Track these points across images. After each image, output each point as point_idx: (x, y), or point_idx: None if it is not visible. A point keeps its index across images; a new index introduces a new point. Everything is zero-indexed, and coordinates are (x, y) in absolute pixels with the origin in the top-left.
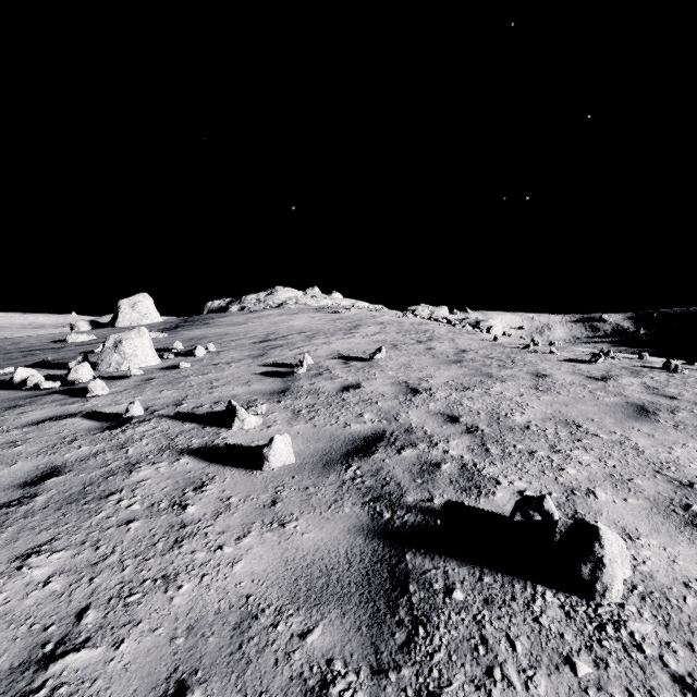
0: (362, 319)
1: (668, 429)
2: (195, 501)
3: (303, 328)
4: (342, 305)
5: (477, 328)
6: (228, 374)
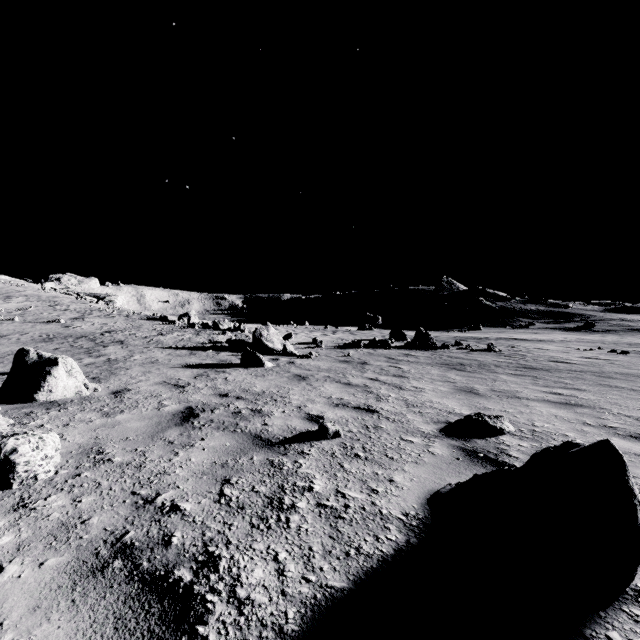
0: (9, 292)
1: (97, 319)
2: (6, 322)
3: None
4: None
5: (104, 300)
6: None
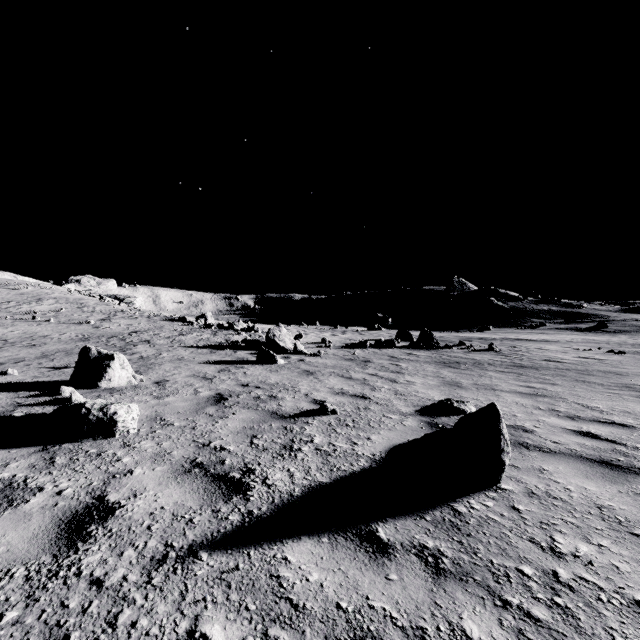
0: (40, 295)
1: (122, 320)
2: (43, 323)
3: (5, 299)
4: (11, 281)
5: (124, 302)
6: (7, 314)
